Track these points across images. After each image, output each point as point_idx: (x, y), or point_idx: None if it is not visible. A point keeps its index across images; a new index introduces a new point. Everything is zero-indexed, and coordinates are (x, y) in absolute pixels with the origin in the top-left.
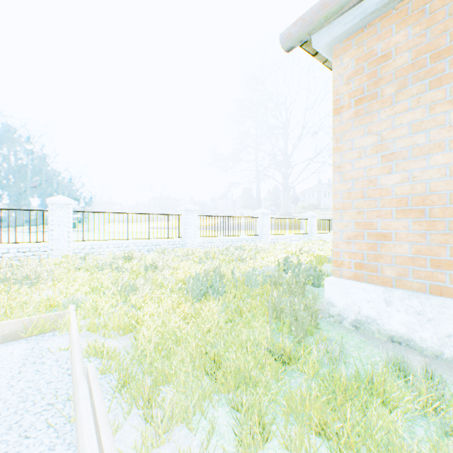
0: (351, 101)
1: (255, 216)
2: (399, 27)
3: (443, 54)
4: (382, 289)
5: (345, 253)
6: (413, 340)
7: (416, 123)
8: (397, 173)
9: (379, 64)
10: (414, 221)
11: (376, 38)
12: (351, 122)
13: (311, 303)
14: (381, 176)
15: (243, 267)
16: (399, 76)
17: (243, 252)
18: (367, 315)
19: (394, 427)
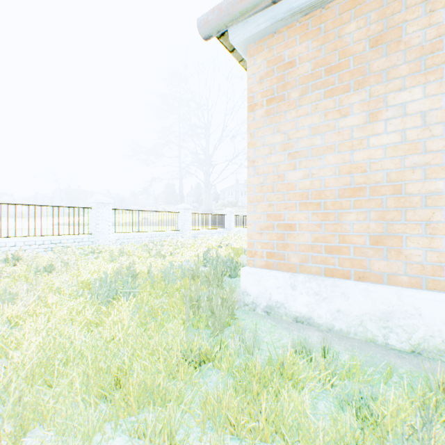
0: (263, 100)
1: (177, 211)
2: (302, 39)
3: (334, 70)
4: (289, 275)
5: (259, 243)
6: (313, 318)
7: (315, 126)
8: (300, 170)
9: (286, 70)
10: (313, 213)
11: (284, 45)
12: (263, 119)
13: (228, 294)
14: (288, 172)
15: (163, 263)
16: (302, 83)
17: (163, 247)
18: (276, 300)
19: (302, 409)
